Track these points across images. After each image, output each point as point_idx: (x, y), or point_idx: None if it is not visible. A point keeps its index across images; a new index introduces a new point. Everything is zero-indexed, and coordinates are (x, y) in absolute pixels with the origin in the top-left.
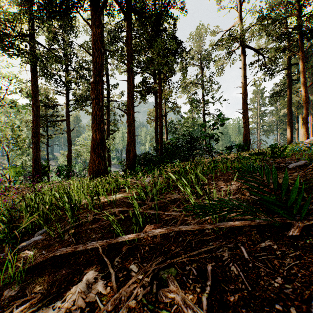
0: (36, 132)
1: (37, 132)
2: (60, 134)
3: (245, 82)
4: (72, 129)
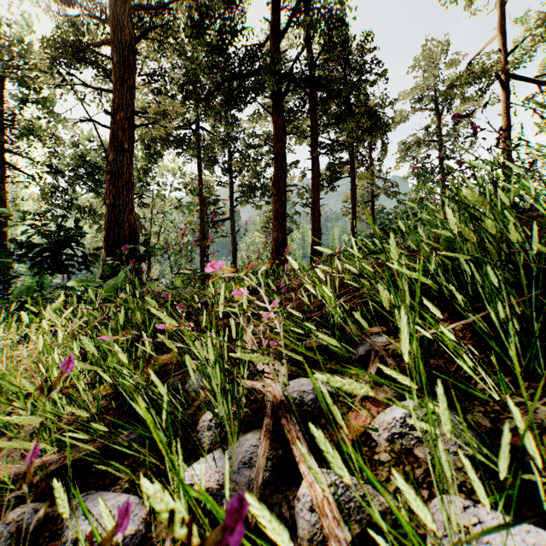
0: (204, 236)
1: (205, 235)
2: (223, 237)
3: (506, 137)
4: (238, 230)
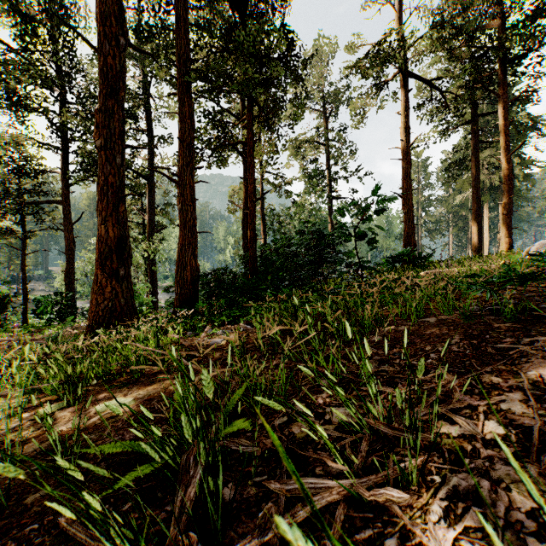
0: None
1: None
2: (53, 229)
3: (407, 139)
4: (76, 221)
